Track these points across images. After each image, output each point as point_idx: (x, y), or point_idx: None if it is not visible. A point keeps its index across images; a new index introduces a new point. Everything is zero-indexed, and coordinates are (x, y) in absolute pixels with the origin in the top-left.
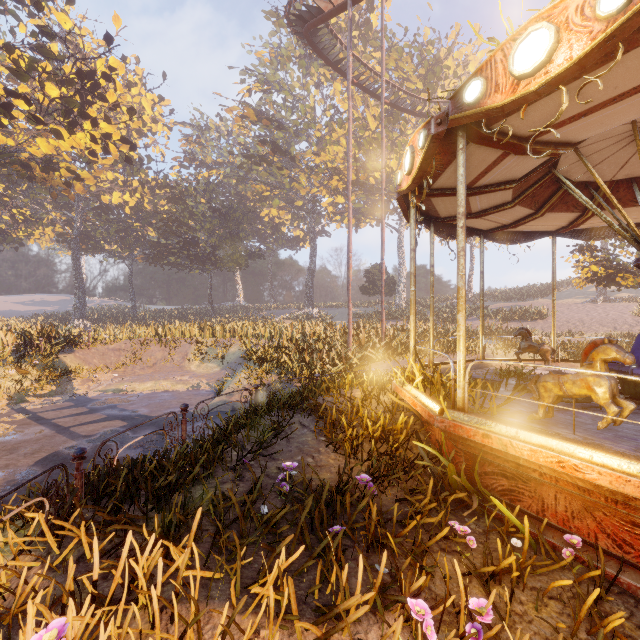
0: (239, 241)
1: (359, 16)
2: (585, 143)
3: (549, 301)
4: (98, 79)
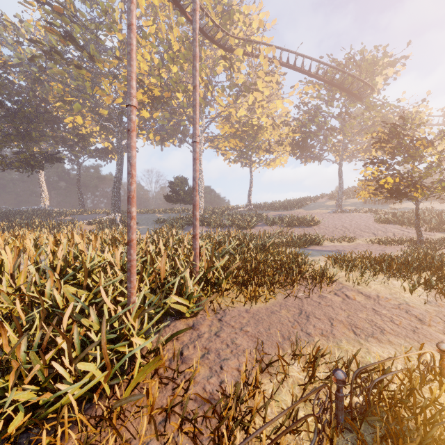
0: (31, 140)
1: None
2: None
3: (305, 211)
4: None
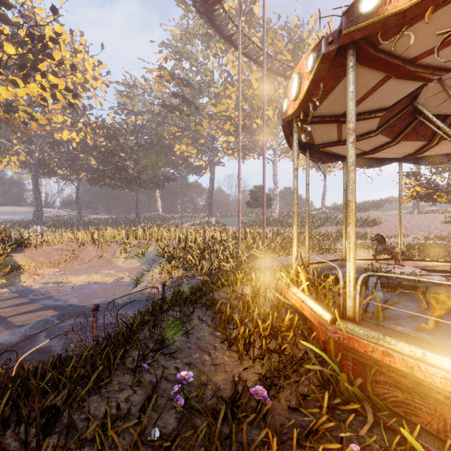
0: (158, 168)
1: (245, 6)
2: (446, 76)
3: (379, 212)
4: (47, 42)
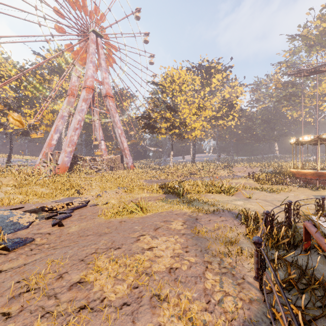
0: (275, 131)
1: None
2: None
3: None
4: (233, 104)
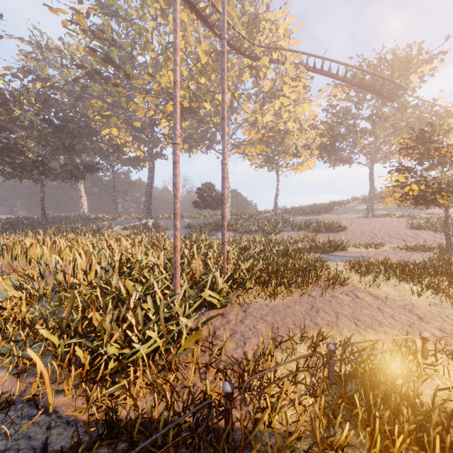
0: (75, 153)
1: None
2: None
3: (333, 216)
4: None
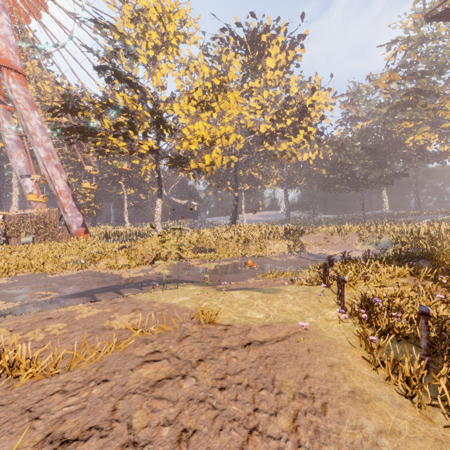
0: (385, 167)
1: None
2: None
3: None
4: (307, 108)
